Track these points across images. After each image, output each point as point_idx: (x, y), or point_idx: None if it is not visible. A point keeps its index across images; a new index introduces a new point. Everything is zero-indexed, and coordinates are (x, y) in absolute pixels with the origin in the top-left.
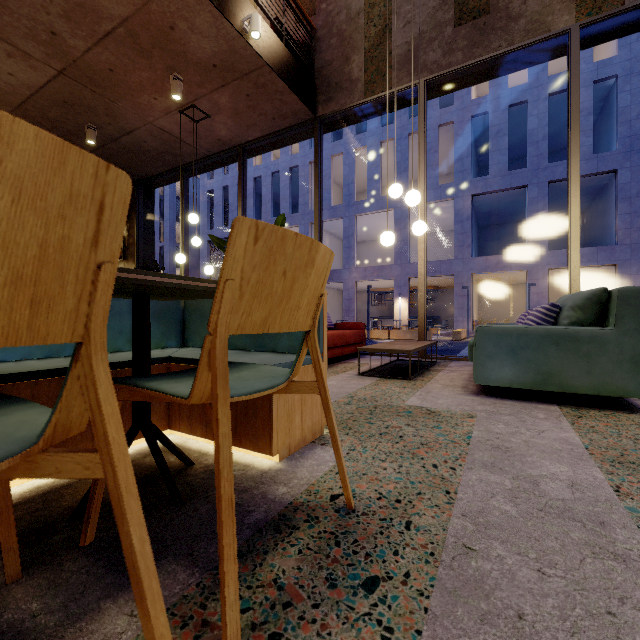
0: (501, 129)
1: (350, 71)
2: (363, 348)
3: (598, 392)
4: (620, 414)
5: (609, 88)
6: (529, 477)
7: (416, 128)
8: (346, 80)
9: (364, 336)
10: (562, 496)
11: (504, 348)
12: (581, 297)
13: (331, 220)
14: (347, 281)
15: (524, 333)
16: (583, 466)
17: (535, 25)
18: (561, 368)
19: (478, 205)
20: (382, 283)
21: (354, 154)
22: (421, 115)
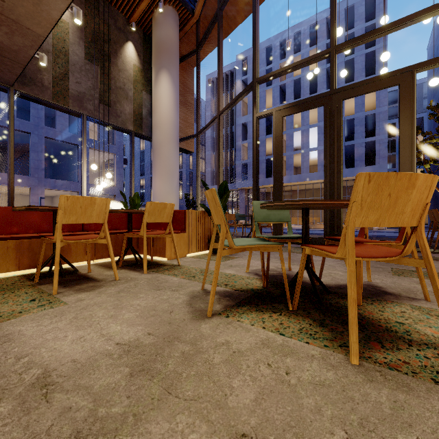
0: None
1: (42, 79)
2: None
3: None
4: None
5: None
6: None
7: None
8: (39, 82)
9: None
10: None
11: None
12: None
13: None
14: None
15: None
16: None
17: (124, 123)
18: None
19: None
20: None
21: None
22: (85, 129)
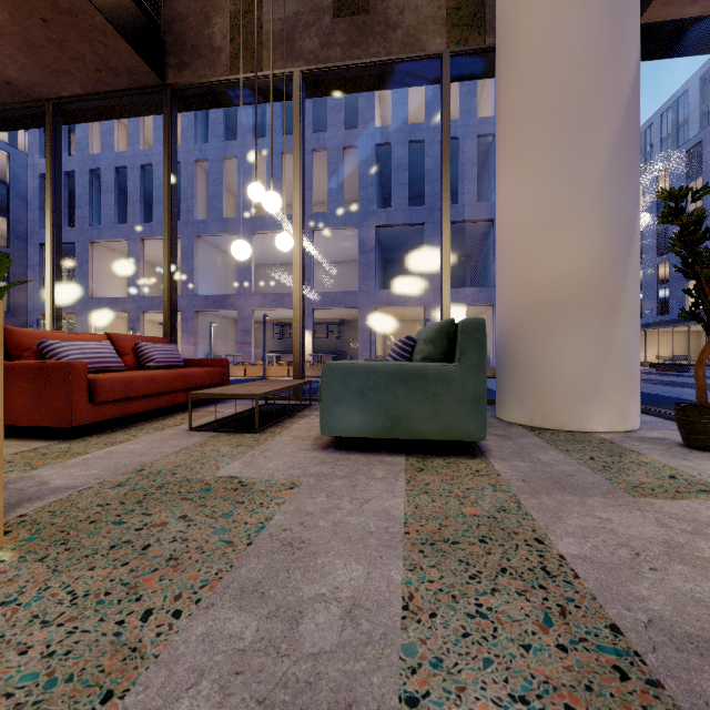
0: (402, 163)
1: (211, 35)
2: (196, 393)
3: (444, 437)
4: (462, 461)
5: (489, 145)
6: (295, 606)
7: (321, 145)
8: (206, 46)
9: (226, 375)
10: (321, 645)
11: (352, 389)
12: (433, 329)
13: (223, 235)
14: (243, 309)
15: (373, 371)
16: (385, 561)
17: (411, 40)
18: (410, 411)
19: (382, 237)
20: (284, 313)
21: (251, 161)
22: (297, 111)
